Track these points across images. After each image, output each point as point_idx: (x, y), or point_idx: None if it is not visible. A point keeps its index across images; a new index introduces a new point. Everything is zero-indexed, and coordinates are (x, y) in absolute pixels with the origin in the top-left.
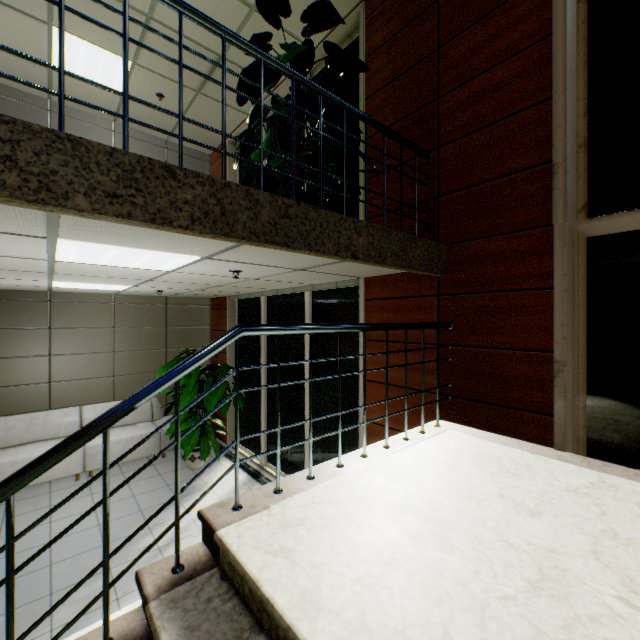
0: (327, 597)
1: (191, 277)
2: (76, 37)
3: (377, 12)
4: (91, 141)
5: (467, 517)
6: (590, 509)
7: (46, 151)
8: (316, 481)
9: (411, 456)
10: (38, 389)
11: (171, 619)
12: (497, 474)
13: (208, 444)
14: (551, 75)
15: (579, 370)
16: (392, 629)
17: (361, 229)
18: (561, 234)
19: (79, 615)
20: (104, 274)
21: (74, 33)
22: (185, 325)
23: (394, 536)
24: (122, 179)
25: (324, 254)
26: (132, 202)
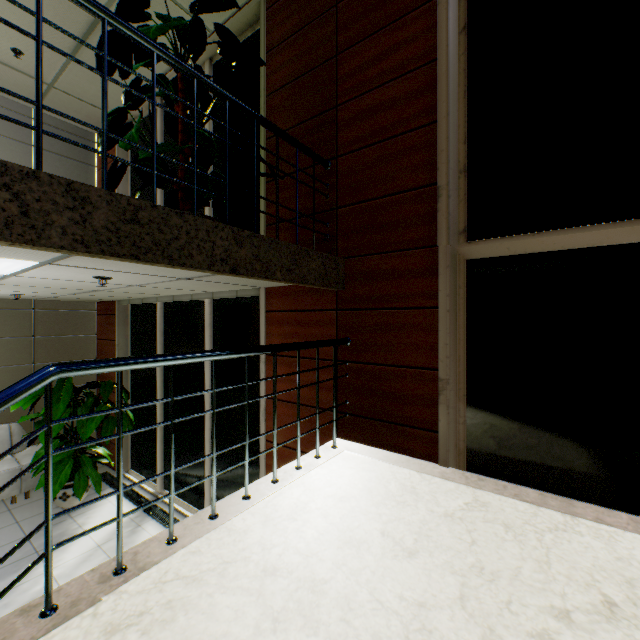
0: None
1: (47, 282)
2: None
3: (278, 5)
4: None
5: (343, 572)
6: (463, 538)
7: None
8: (177, 545)
9: (299, 491)
10: None
11: None
12: (383, 504)
13: (85, 478)
14: (436, 99)
15: (460, 386)
16: None
17: (243, 240)
18: (445, 255)
19: None
20: None
21: None
22: (61, 334)
23: (254, 619)
24: None
25: (193, 268)
26: None
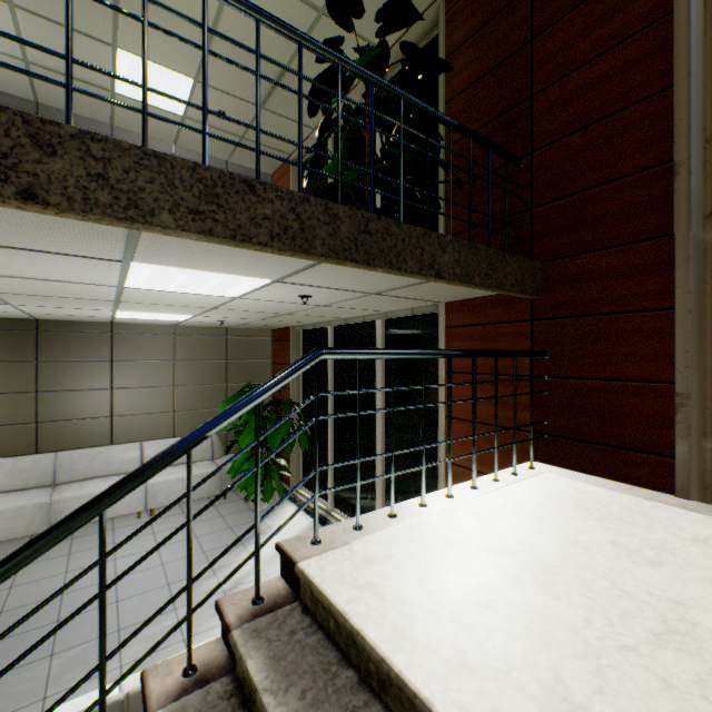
0: (421, 633)
1: (256, 304)
2: (139, 57)
3: (459, 5)
4: (175, 157)
5: (573, 563)
6: None
7: (134, 168)
8: (398, 519)
9: (503, 498)
10: (101, 423)
11: (255, 648)
12: (606, 520)
13: (271, 485)
14: (671, 60)
15: (706, 404)
16: (495, 669)
17: (446, 245)
18: (684, 245)
19: (165, 637)
20: (169, 302)
21: (137, 53)
22: (246, 358)
23: (490, 578)
24: (204, 195)
25: (406, 273)
26: (213, 218)
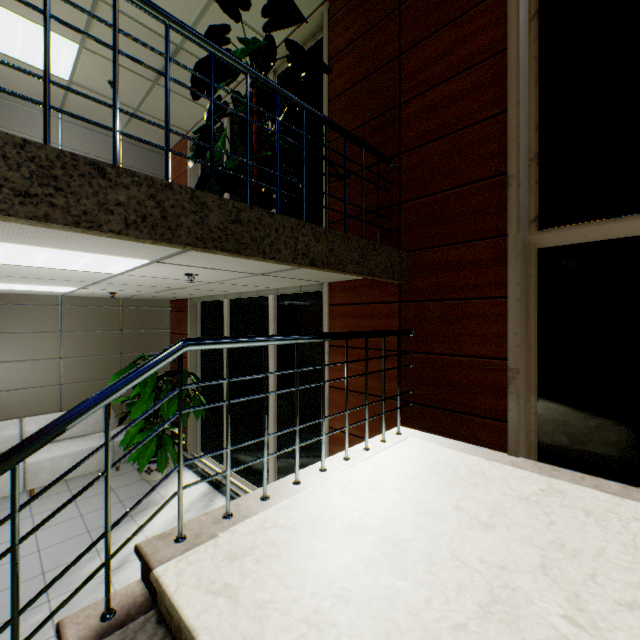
0: None
1: (144, 280)
2: (12, 12)
3: (341, 14)
4: None
5: (422, 535)
6: (540, 518)
7: None
8: (270, 502)
9: (371, 468)
10: None
11: None
12: (454, 484)
13: (166, 455)
14: (505, 89)
15: (531, 377)
16: None
17: (320, 235)
18: (514, 245)
19: None
20: (43, 276)
21: (10, 8)
22: (143, 328)
23: (347, 562)
24: (37, 176)
25: (280, 261)
26: (50, 202)
